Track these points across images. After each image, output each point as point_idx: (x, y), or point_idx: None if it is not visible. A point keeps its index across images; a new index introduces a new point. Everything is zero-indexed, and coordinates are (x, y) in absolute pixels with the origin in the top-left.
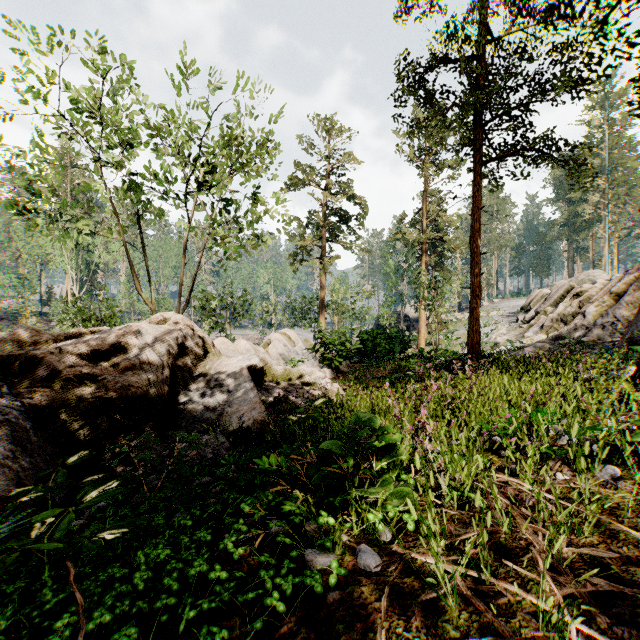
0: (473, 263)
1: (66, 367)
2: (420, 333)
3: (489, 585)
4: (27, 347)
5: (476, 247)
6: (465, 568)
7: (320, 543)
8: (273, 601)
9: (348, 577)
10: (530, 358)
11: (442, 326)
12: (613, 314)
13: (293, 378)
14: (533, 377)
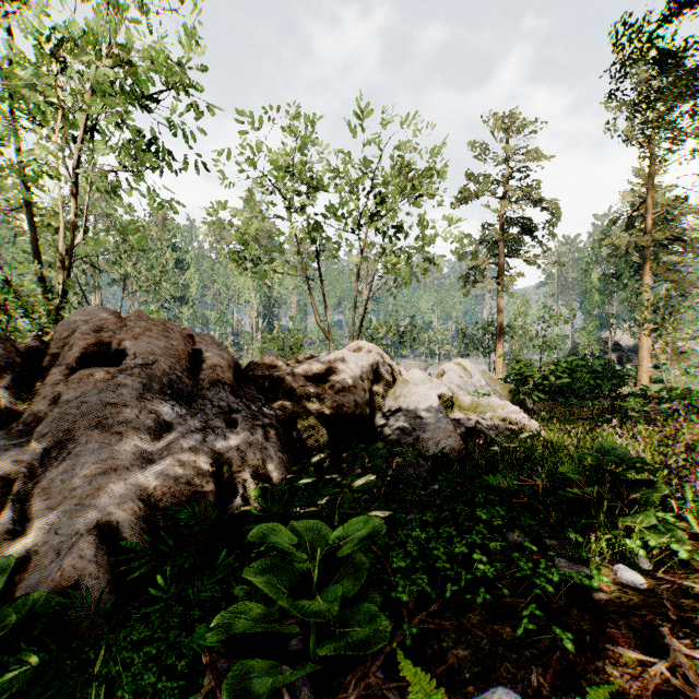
0: None
1: (299, 386)
2: (640, 366)
3: None
4: (271, 369)
5: None
6: None
7: (572, 553)
8: (541, 583)
9: (610, 586)
10: None
11: (677, 357)
12: None
13: (482, 410)
14: None
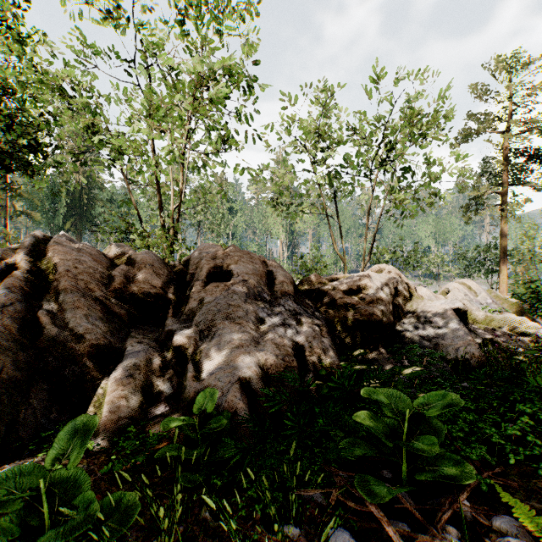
0: None
1: (339, 298)
2: None
3: None
4: (316, 285)
5: None
6: None
7: None
8: None
9: None
10: None
11: None
12: None
13: (496, 324)
14: None
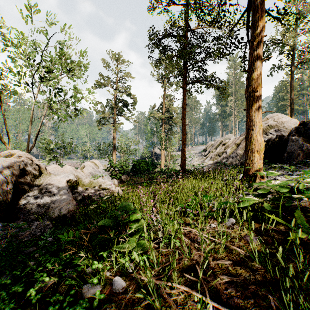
0: (183, 129)
1: None
2: (161, 161)
3: (176, 289)
4: None
5: (184, 122)
6: (166, 281)
7: (91, 281)
8: None
9: (105, 298)
10: (206, 171)
11: (171, 157)
12: (236, 152)
13: (94, 185)
14: (205, 180)
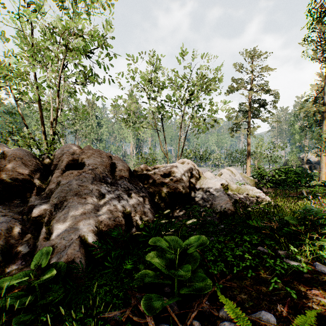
0: None
1: (157, 179)
2: (320, 171)
3: None
4: (144, 171)
5: None
6: None
7: (292, 257)
8: (279, 268)
9: (312, 272)
10: None
11: None
12: None
13: (242, 191)
14: None
